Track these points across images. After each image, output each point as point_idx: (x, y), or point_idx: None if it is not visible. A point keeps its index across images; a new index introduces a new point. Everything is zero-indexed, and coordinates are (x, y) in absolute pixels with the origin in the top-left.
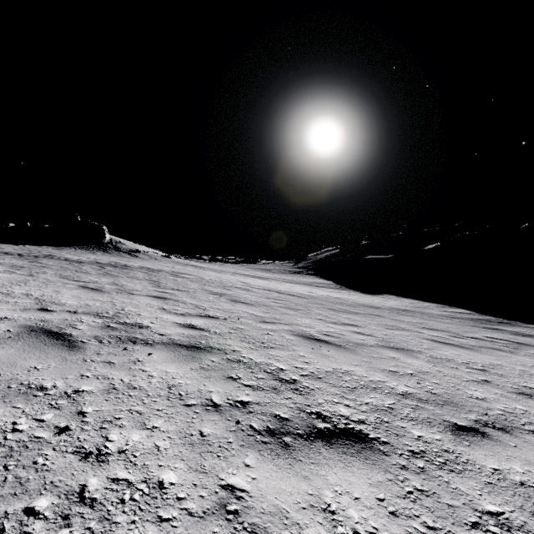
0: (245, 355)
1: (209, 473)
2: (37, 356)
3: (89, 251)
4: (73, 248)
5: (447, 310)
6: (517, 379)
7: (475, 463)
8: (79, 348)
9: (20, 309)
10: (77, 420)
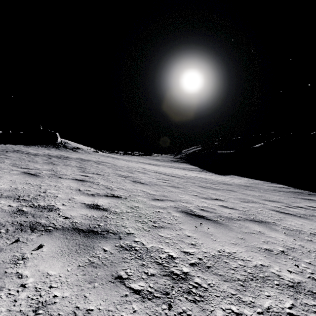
0: (138, 239)
1: None
2: None
3: (47, 148)
4: (37, 146)
5: (272, 186)
6: None
7: None
8: None
9: None
10: None
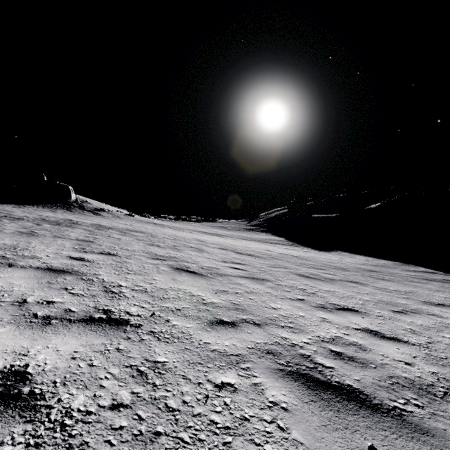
0: None
1: None
2: None
3: (51, 209)
4: (37, 206)
5: (409, 269)
6: None
7: None
8: None
9: None
10: None
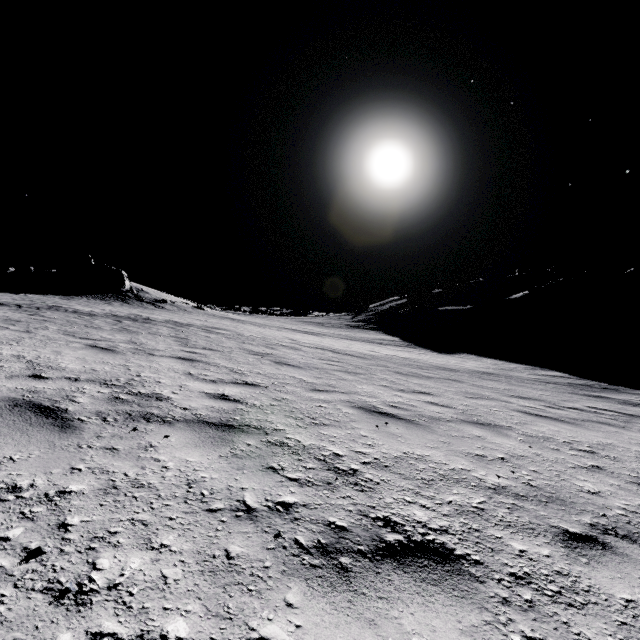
0: (291, 436)
1: (234, 619)
2: (17, 441)
3: (105, 301)
4: (86, 297)
5: (538, 373)
6: (635, 463)
7: (599, 591)
8: (75, 429)
9: (5, 377)
10: (55, 538)
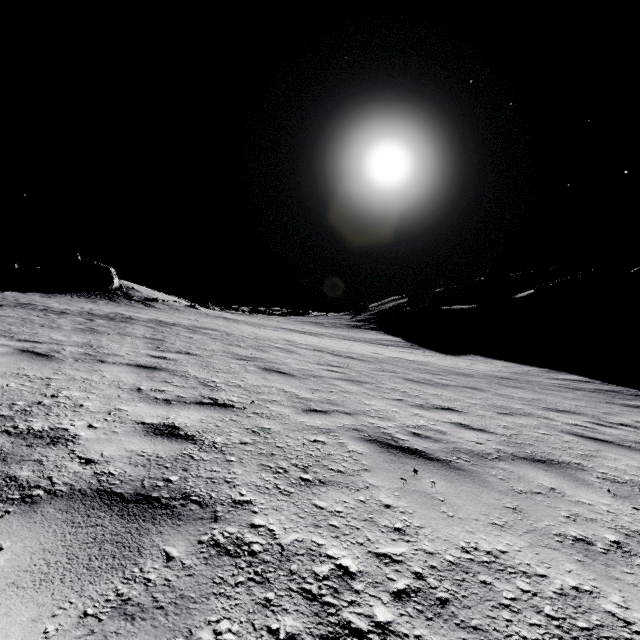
0: (260, 521)
1: None
2: None
3: (90, 299)
4: (70, 295)
5: (557, 377)
6: None
7: None
8: None
9: None
10: None
